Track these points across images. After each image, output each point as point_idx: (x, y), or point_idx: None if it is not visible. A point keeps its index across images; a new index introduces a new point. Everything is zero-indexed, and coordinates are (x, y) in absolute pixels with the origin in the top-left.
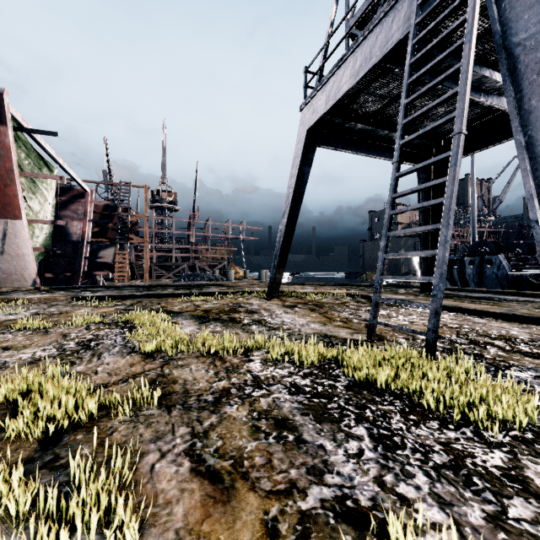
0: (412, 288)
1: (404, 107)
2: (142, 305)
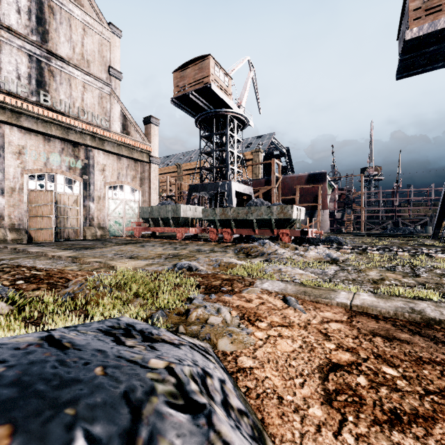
0: None
1: None
2: (380, 238)
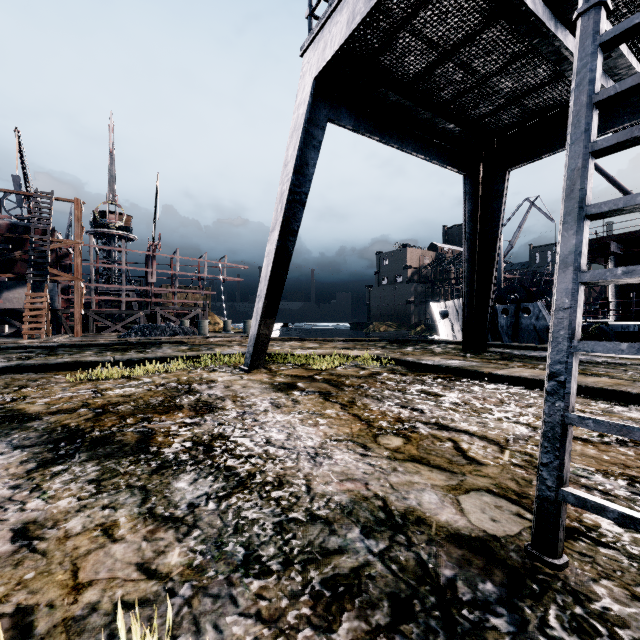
0: (445, 345)
1: None
2: None
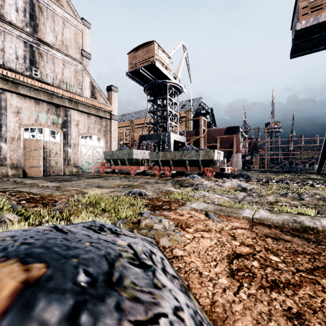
0: None
1: None
2: (278, 174)
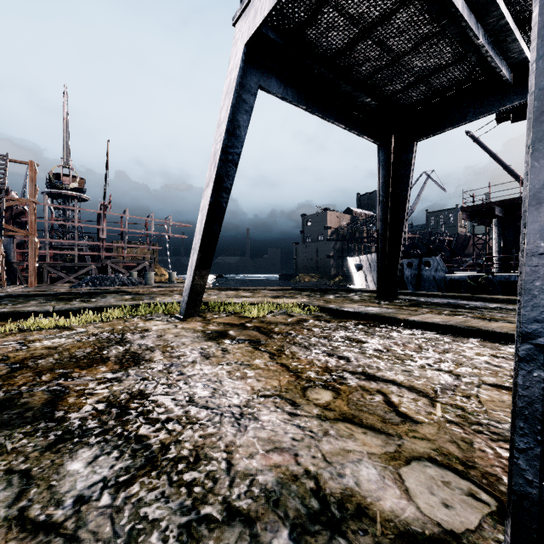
0: (361, 293)
1: None
2: None
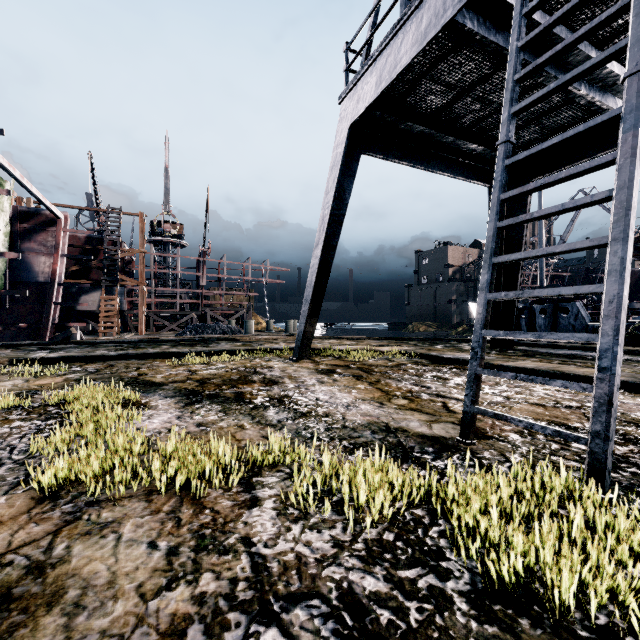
0: None
1: (516, 53)
2: (110, 372)
